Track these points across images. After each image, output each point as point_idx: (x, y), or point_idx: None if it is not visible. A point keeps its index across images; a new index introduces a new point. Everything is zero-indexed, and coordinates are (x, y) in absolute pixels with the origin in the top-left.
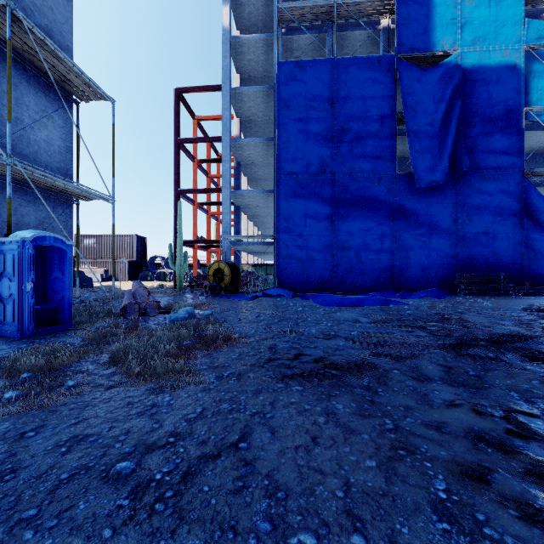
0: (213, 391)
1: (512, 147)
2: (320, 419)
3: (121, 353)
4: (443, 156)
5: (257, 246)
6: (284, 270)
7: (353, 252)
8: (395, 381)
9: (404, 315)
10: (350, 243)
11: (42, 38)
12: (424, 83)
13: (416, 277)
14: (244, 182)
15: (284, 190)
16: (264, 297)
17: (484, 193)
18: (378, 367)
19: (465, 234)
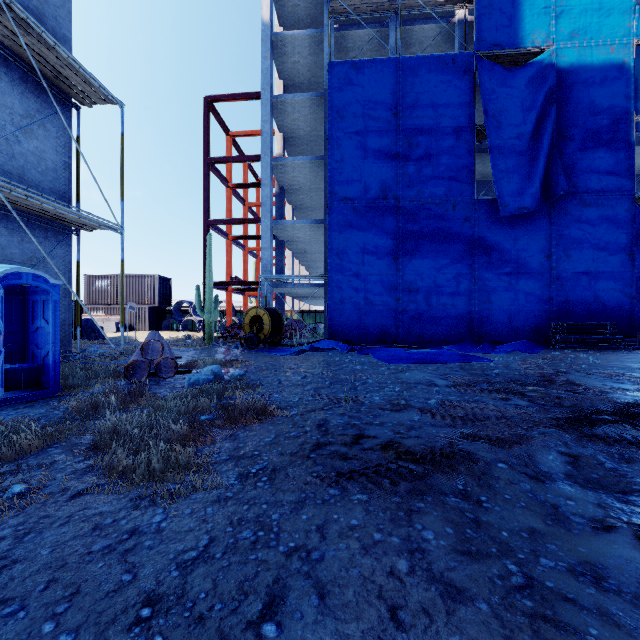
0: (231, 502)
1: (619, 165)
2: (401, 564)
3: (107, 436)
4: (533, 177)
5: (304, 288)
6: (337, 318)
7: (421, 296)
8: (504, 482)
9: (491, 376)
10: (418, 285)
11: (23, 17)
12: (510, 87)
13: (500, 326)
14: (288, 211)
15: (337, 220)
16: (313, 351)
17: (585, 222)
18: (475, 458)
19: (561, 273)
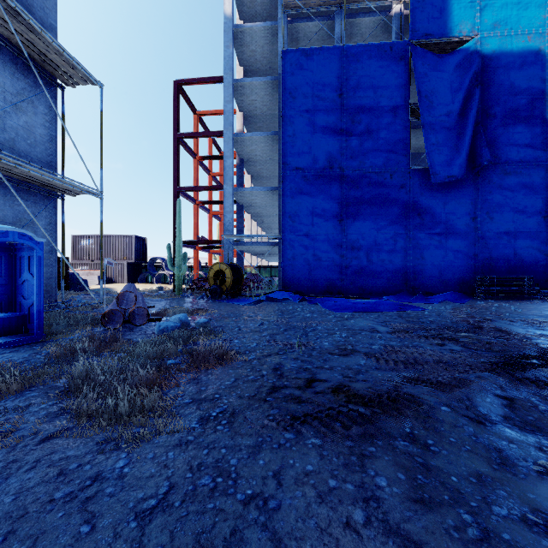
0: (192, 447)
1: (535, 139)
2: (356, 514)
3: (79, 380)
4: (461, 149)
5: (260, 246)
6: (289, 272)
7: (363, 253)
8: (448, 425)
9: (425, 323)
10: (360, 243)
11: (12, 6)
12: (440, 71)
13: (432, 279)
14: (247, 180)
15: (289, 187)
16: (268, 301)
17: (506, 189)
18: (420, 402)
19: (484, 233)
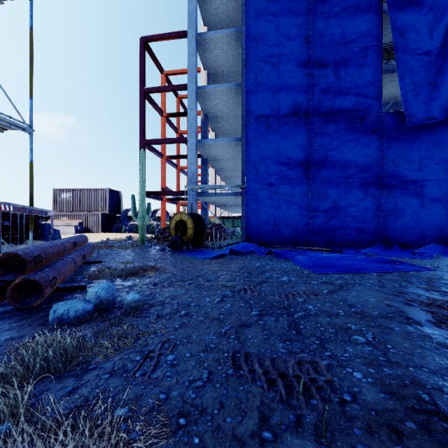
0: None
1: None
2: None
3: None
4: (441, 88)
5: (224, 197)
6: (253, 222)
7: (331, 202)
8: None
9: None
10: (328, 192)
11: None
12: (417, 5)
13: (407, 230)
14: (212, 137)
15: (253, 135)
16: (232, 254)
17: None
18: None
19: None
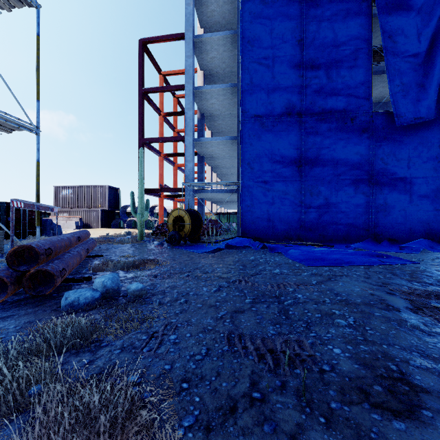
0: None
1: None
2: None
3: None
4: (429, 90)
5: (220, 193)
6: (248, 218)
7: (323, 199)
8: None
9: (435, 285)
10: (320, 189)
11: None
12: (405, 10)
13: (396, 226)
14: (208, 135)
15: (248, 134)
16: (227, 248)
17: None
18: None
19: None
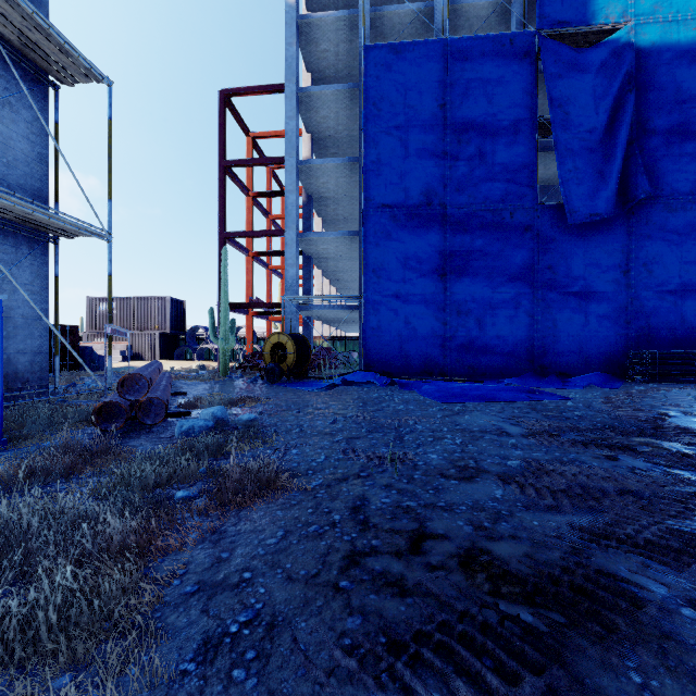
0: None
1: None
2: None
3: None
4: (608, 178)
5: (334, 311)
6: (373, 346)
7: (473, 320)
8: None
9: (572, 419)
10: (470, 306)
11: None
12: (579, 71)
13: (568, 355)
14: (317, 224)
15: (373, 231)
16: (345, 385)
17: (670, 231)
18: (635, 595)
19: (640, 292)
